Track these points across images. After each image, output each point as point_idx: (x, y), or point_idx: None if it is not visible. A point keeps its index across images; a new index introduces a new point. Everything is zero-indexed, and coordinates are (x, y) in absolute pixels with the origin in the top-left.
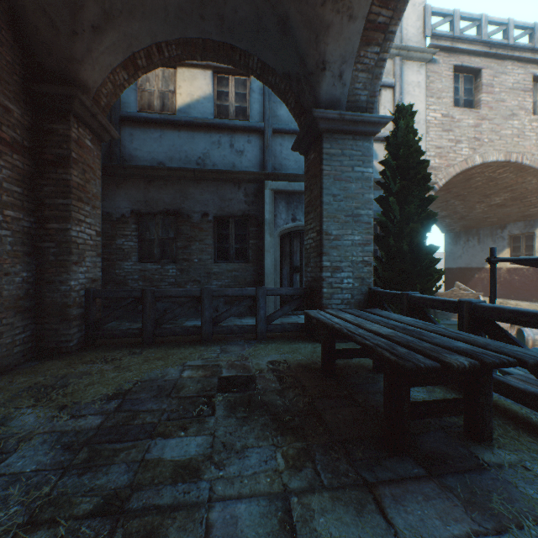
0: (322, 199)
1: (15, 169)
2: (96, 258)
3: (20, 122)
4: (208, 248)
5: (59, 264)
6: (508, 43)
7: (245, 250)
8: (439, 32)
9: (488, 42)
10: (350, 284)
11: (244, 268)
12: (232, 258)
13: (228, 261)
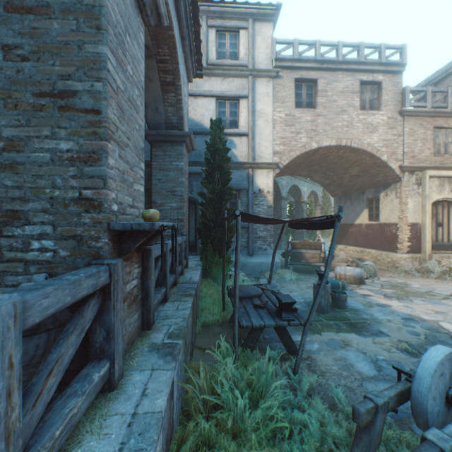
0: (152, 182)
1: None
2: None
3: None
4: None
5: None
6: (338, 59)
7: None
8: (282, 56)
9: (320, 60)
10: (169, 233)
11: None
12: None
13: None
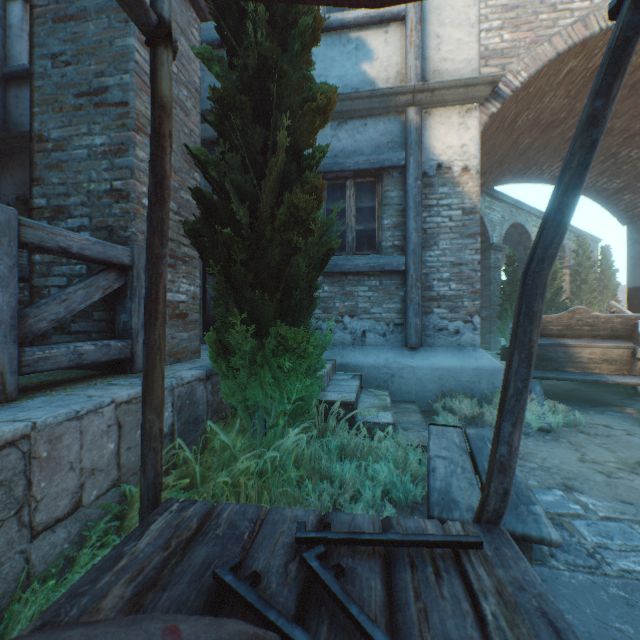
0: (32, 69)
1: None
2: None
3: None
4: None
5: None
6: None
7: None
8: None
9: None
10: None
11: None
12: None
13: None
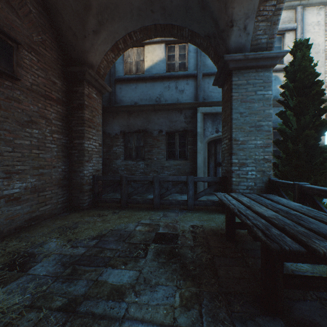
0: (231, 116)
1: (58, 113)
2: (98, 158)
3: (61, 88)
4: (162, 151)
5: (79, 162)
6: None
7: (184, 152)
8: None
9: None
10: (253, 175)
11: (184, 163)
12: (177, 157)
13: (174, 159)
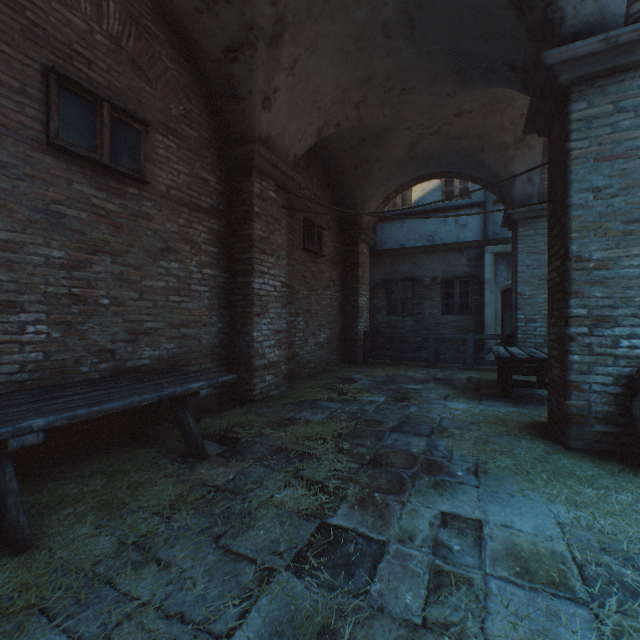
0: (516, 269)
1: (338, 274)
2: (367, 314)
3: (339, 251)
4: (436, 304)
5: (353, 318)
6: None
7: (467, 305)
8: None
9: None
10: (542, 332)
11: (466, 320)
12: (456, 311)
13: (452, 314)
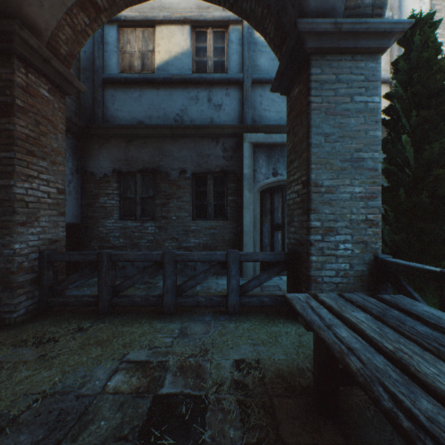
0: (309, 140)
1: None
2: (57, 217)
3: None
4: (186, 205)
5: (2, 225)
6: None
7: (223, 207)
8: None
9: None
10: (347, 250)
11: (222, 226)
12: (210, 215)
13: (206, 219)
